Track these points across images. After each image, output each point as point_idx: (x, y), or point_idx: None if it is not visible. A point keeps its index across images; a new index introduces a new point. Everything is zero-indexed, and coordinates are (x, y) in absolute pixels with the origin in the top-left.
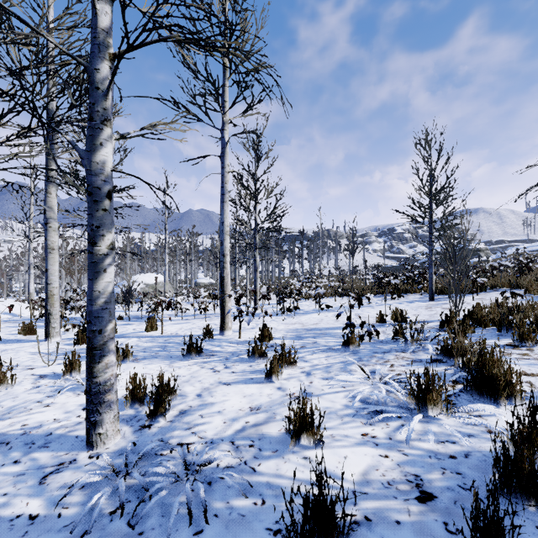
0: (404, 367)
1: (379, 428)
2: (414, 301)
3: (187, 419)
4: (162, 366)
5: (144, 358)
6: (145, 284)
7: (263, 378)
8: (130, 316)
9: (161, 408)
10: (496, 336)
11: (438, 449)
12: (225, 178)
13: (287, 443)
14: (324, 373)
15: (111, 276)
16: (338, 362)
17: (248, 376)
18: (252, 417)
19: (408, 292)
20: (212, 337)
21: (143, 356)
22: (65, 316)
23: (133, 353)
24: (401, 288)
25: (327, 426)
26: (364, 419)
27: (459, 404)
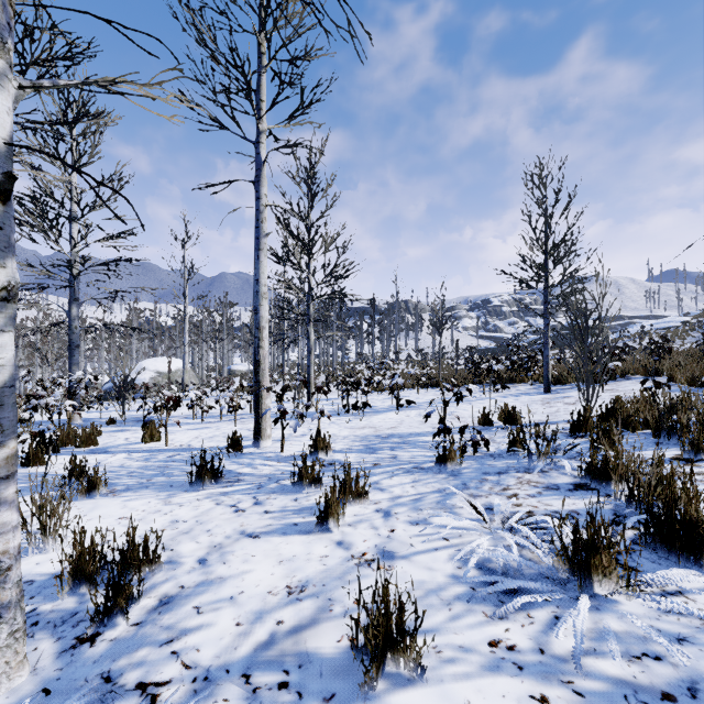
0: (535, 499)
1: (517, 625)
2: (523, 393)
3: (168, 619)
4: (153, 502)
5: (126, 489)
6: (158, 372)
7: (314, 523)
8: (129, 418)
9: (121, 600)
10: (654, 445)
11: (635, 676)
12: (261, 214)
13: (354, 673)
14: (412, 512)
15: (2, 353)
16: (432, 492)
17: (290, 519)
18: (290, 609)
19: (514, 381)
20: (241, 451)
21: (125, 486)
22: (29, 419)
23: (111, 480)
24: (504, 377)
25: (425, 626)
26: (488, 607)
27: (639, 569)
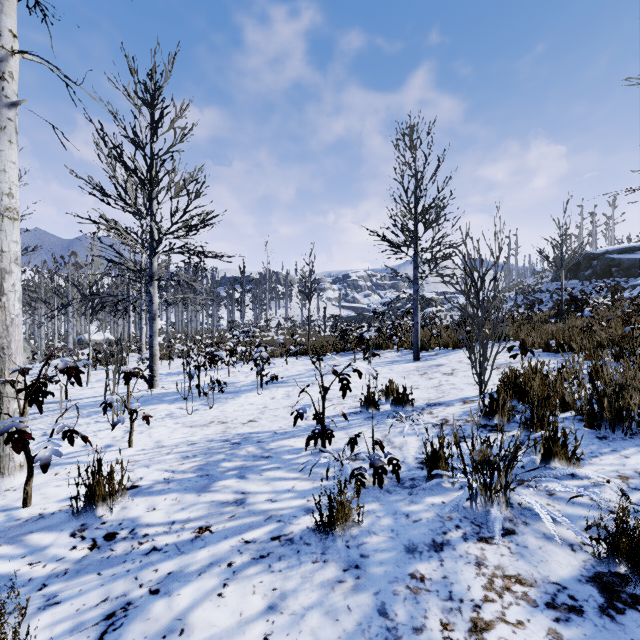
0: None
1: None
2: (394, 361)
3: None
4: None
5: None
6: None
7: None
8: None
9: None
10: (601, 442)
11: None
12: (1, 64)
13: None
14: None
15: None
16: None
17: None
18: None
19: (380, 347)
20: None
21: None
22: None
23: None
24: (369, 343)
25: None
26: None
27: None
